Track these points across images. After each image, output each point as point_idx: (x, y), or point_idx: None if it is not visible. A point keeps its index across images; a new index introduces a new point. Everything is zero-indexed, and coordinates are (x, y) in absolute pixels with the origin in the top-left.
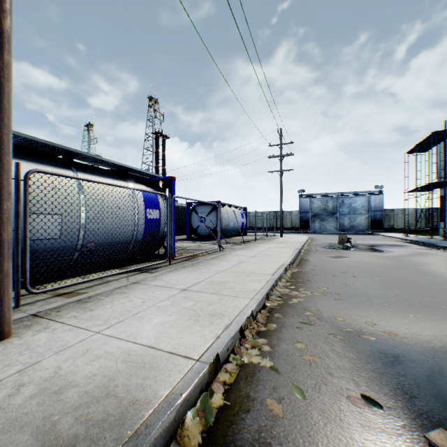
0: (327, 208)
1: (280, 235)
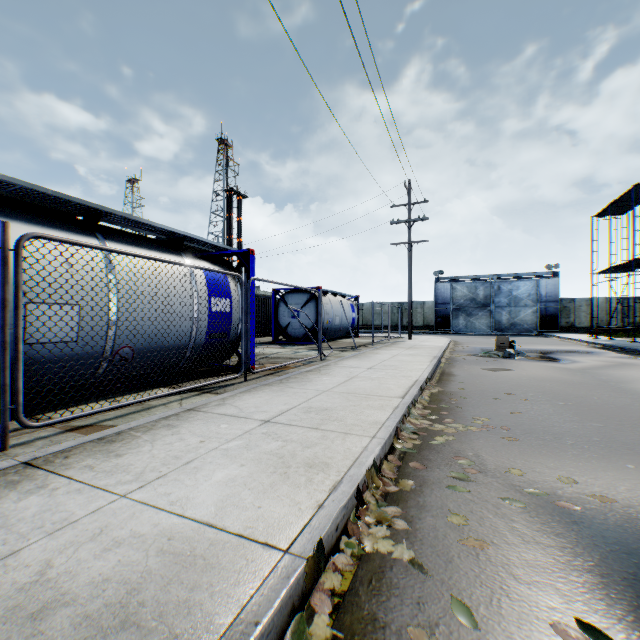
0: (477, 297)
1: (408, 337)
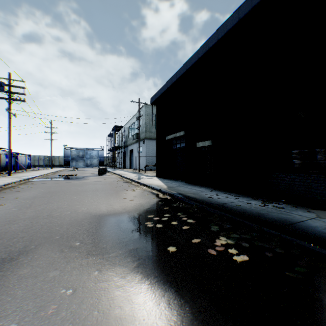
0: (80, 155)
1: (51, 168)
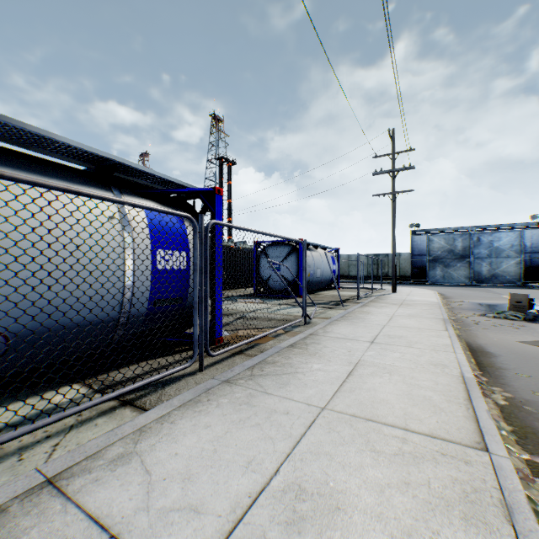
0: (454, 249)
1: (392, 290)
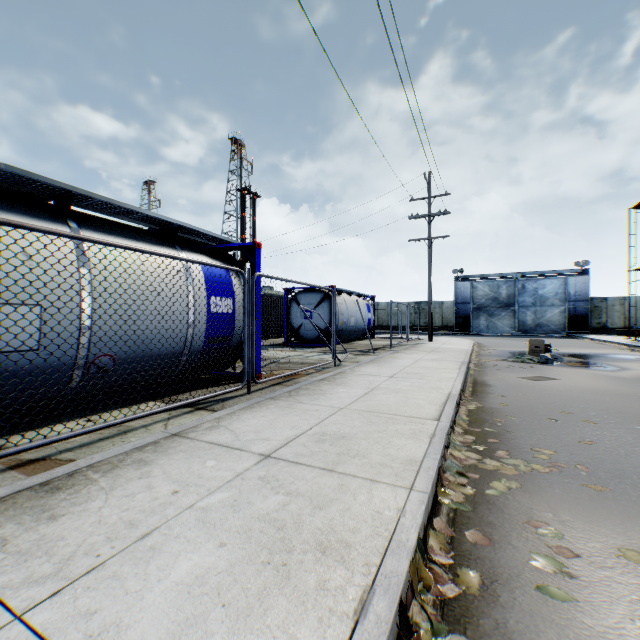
0: (499, 297)
1: (428, 339)
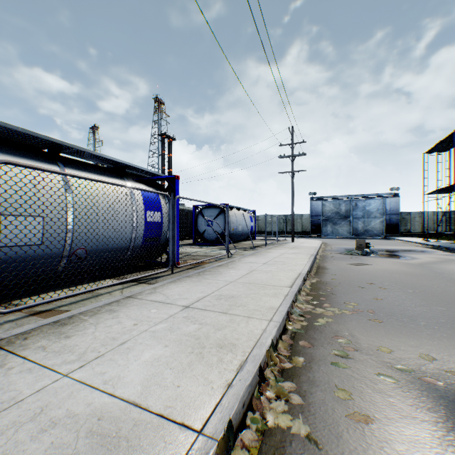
0: (340, 211)
1: (291, 240)
